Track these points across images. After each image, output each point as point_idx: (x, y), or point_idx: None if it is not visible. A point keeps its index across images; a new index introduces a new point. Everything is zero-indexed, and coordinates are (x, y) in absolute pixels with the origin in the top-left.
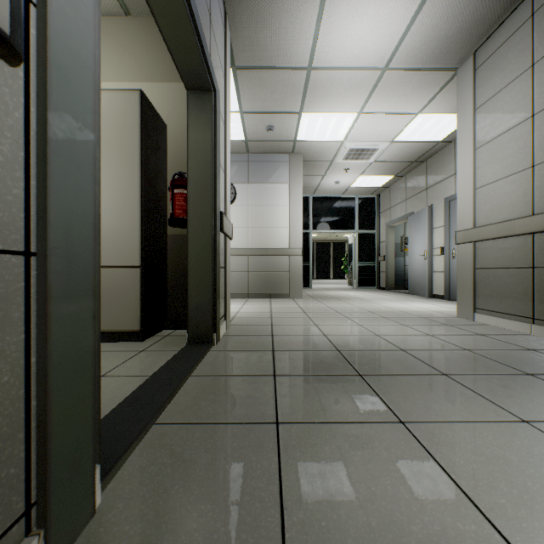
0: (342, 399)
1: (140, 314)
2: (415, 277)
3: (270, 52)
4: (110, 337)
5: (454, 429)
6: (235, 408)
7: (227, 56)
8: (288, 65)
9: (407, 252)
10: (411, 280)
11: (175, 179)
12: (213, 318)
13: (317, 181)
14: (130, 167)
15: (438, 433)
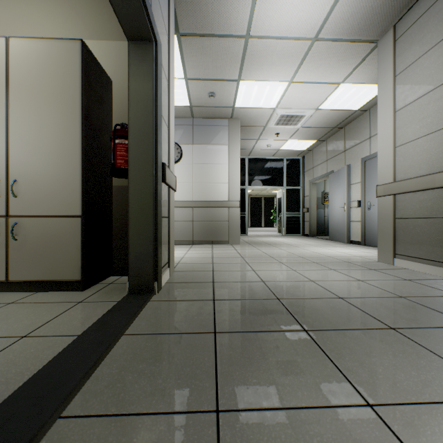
0: (291, 368)
1: (81, 264)
2: (335, 226)
3: (212, 19)
4: (50, 287)
5: (437, 417)
6: (166, 385)
7: (170, 17)
8: (228, 33)
9: (327, 204)
10: (332, 229)
11: (117, 130)
12: (155, 267)
13: (252, 144)
14: (71, 117)
15: (420, 424)
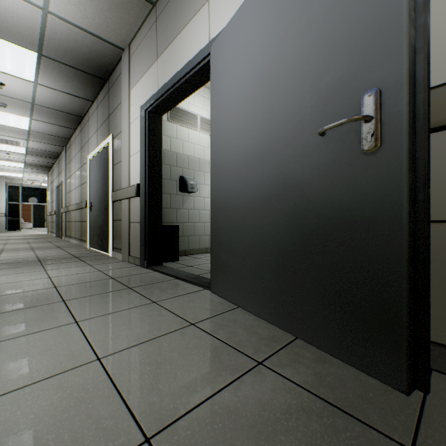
0: None
1: None
2: None
3: None
4: None
5: None
6: None
7: None
8: None
9: None
10: None
11: None
12: None
13: (21, 182)
14: None
15: None
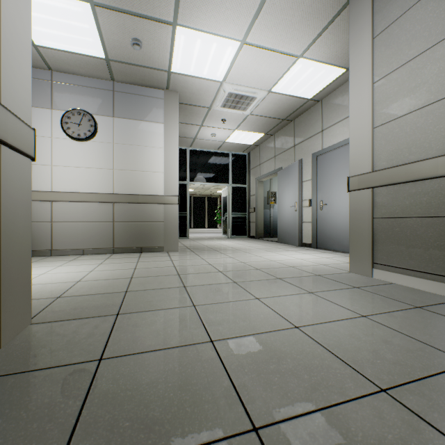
0: None
1: None
2: (284, 227)
3: None
4: None
5: None
6: None
7: None
8: None
9: (272, 204)
10: (281, 230)
11: None
12: None
13: (194, 131)
14: None
15: None
